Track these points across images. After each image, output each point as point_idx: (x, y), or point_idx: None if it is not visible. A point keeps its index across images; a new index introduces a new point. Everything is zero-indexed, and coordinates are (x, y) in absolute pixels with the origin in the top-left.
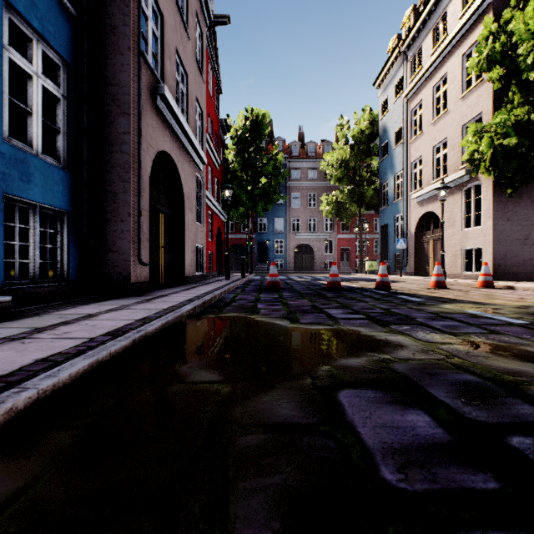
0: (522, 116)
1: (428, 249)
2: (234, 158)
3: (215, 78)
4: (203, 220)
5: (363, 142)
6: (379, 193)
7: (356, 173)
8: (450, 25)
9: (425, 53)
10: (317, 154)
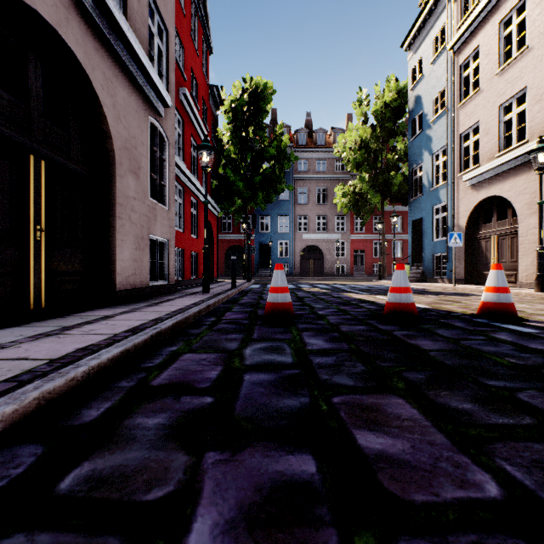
0: None
1: (488, 247)
2: (230, 143)
3: (202, 28)
4: (168, 200)
5: (388, 118)
6: (408, 180)
7: (378, 159)
8: None
9: None
10: (327, 144)
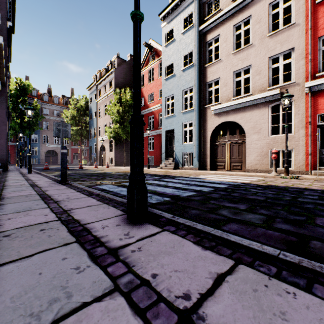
0: (114, 129)
1: (103, 156)
2: None
3: None
4: None
5: (82, 110)
6: (89, 133)
7: (80, 122)
8: (107, 89)
9: (102, 92)
10: (60, 103)
